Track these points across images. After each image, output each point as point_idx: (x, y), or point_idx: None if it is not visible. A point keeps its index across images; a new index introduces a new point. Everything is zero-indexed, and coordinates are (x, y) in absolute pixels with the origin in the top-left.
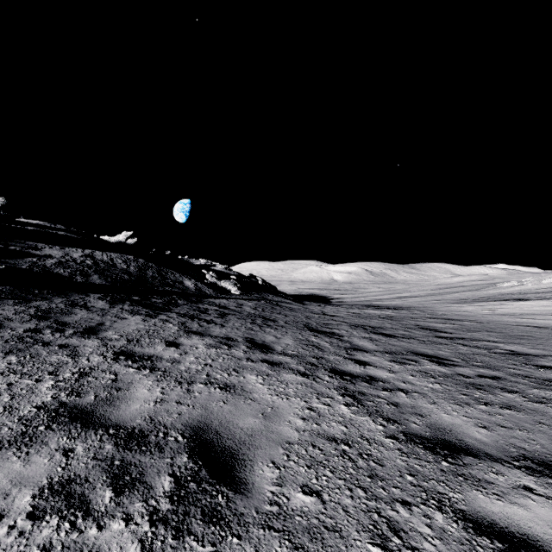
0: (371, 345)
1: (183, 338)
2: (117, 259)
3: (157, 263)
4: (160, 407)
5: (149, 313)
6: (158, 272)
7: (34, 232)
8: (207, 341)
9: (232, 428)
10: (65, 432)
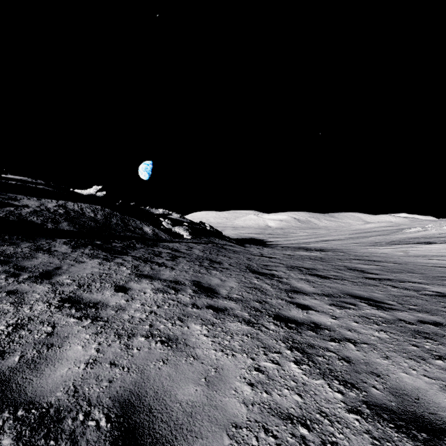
0: (309, 287)
1: (133, 282)
2: (87, 208)
3: (121, 212)
4: (90, 371)
5: (107, 257)
6: (121, 220)
7: (16, 186)
8: (155, 286)
9: (169, 402)
10: None
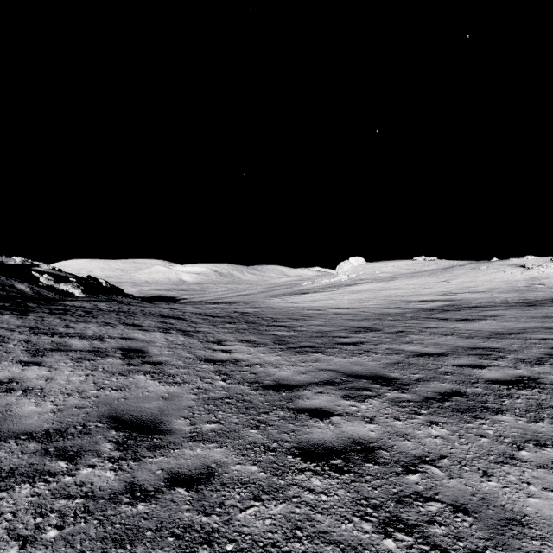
0: (202, 321)
1: (72, 324)
2: None
3: None
4: (94, 345)
5: (16, 313)
6: None
7: None
8: (93, 325)
9: (135, 346)
10: (56, 353)
